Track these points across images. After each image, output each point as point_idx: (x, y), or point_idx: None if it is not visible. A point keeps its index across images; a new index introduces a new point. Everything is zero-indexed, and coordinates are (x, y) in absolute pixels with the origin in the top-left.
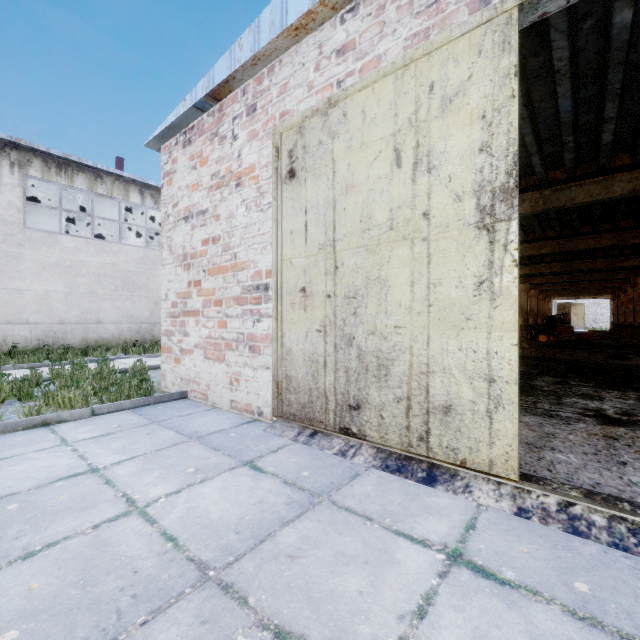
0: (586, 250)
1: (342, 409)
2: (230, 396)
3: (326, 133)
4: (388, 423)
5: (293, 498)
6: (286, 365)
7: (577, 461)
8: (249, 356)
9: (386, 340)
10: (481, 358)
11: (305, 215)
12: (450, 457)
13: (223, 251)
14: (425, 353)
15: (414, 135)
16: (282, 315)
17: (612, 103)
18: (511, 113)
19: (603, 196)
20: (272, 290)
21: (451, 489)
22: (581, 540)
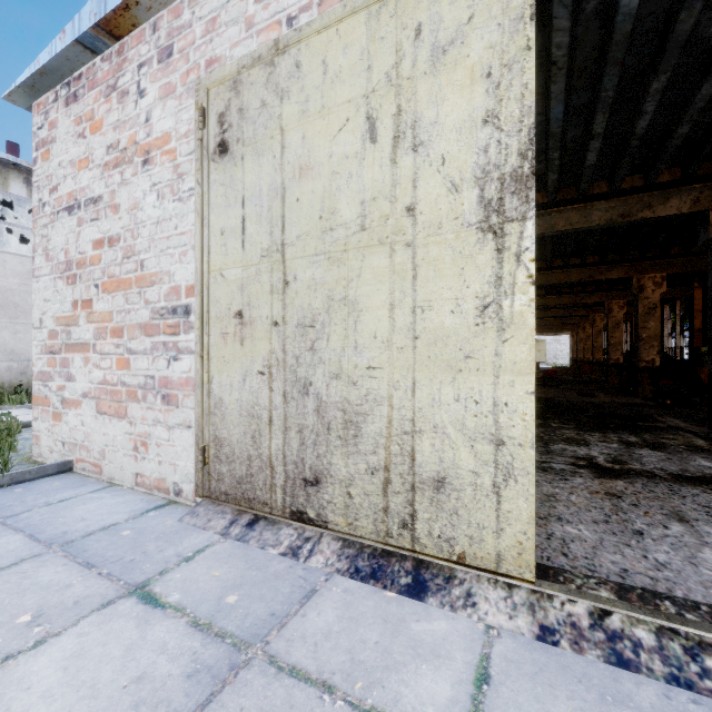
0: (554, 285)
1: (294, 485)
2: (134, 468)
3: (272, 91)
4: (358, 504)
5: (202, 659)
6: (215, 422)
7: (591, 535)
8: (162, 409)
9: (356, 386)
10: (486, 411)
11: (242, 207)
12: (444, 550)
13: (124, 257)
14: (409, 405)
15: (394, 97)
16: (209, 350)
17: (602, 115)
18: (526, 71)
19: (582, 225)
20: (195, 314)
21: (447, 602)
22: (631, 677)
